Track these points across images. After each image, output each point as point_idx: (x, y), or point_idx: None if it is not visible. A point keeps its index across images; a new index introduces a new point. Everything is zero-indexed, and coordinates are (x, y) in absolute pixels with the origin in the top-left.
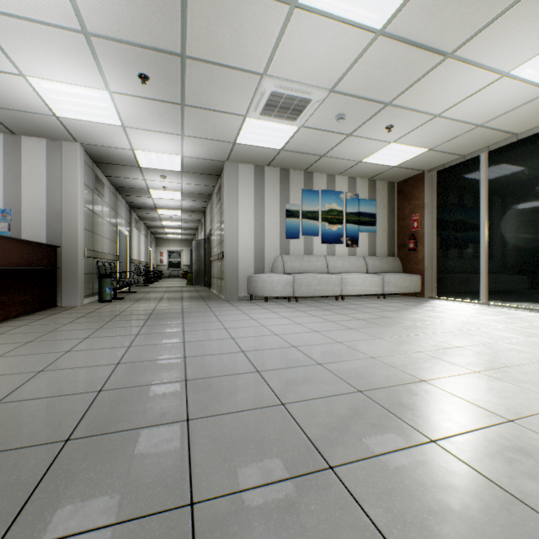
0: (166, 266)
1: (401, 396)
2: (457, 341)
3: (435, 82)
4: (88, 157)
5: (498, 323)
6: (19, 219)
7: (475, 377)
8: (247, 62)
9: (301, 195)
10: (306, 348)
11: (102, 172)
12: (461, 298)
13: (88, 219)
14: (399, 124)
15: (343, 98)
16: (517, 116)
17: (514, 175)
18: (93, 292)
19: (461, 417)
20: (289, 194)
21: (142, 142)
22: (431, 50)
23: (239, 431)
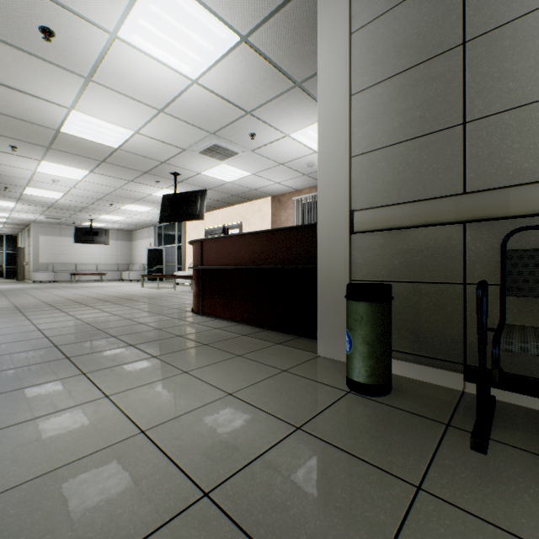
0: None
1: None
2: None
3: None
4: None
5: None
6: None
7: None
8: None
9: None
10: None
11: None
12: None
13: (406, 104)
14: None
15: None
16: None
17: None
18: (473, 358)
19: None
20: None
21: None
22: None
23: None
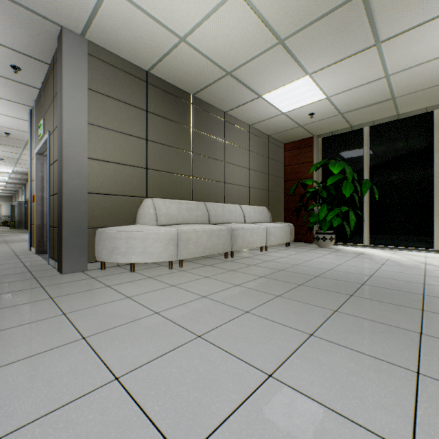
0: None
1: None
2: None
3: None
4: None
5: None
6: None
7: None
8: None
9: None
10: None
11: None
12: None
13: None
14: None
15: None
16: None
17: None
18: None
19: None
20: None
21: None
22: None
23: None
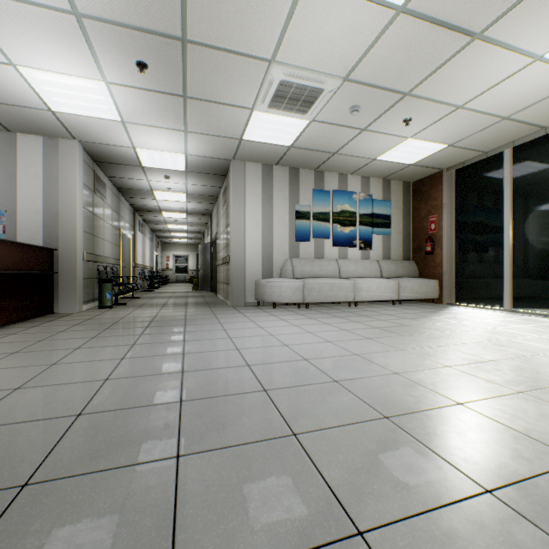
0: (172, 271)
1: (436, 424)
2: (489, 353)
3: (460, 68)
4: (88, 156)
5: (529, 333)
6: (15, 221)
7: (520, 399)
8: (253, 47)
9: (311, 196)
10: (319, 361)
11: (103, 172)
12: (483, 304)
13: (88, 221)
14: (418, 117)
15: (358, 87)
16: (547, 107)
17: (542, 172)
18: (94, 298)
19: (516, 455)
20: (298, 194)
21: (144, 139)
22: (457, 29)
23: (240, 474)
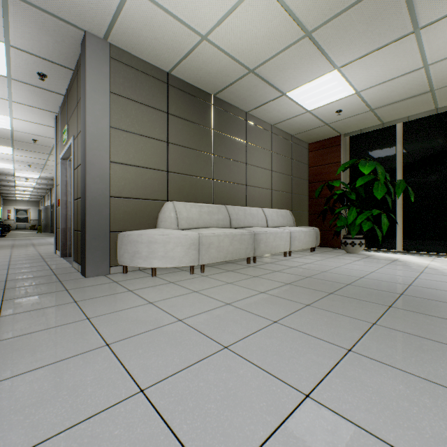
0: (13, 221)
1: None
2: None
3: None
4: None
5: None
6: None
7: None
8: None
9: None
10: None
11: None
12: None
13: None
14: None
15: None
16: None
17: None
18: None
19: None
20: None
21: (21, 172)
22: None
23: None
